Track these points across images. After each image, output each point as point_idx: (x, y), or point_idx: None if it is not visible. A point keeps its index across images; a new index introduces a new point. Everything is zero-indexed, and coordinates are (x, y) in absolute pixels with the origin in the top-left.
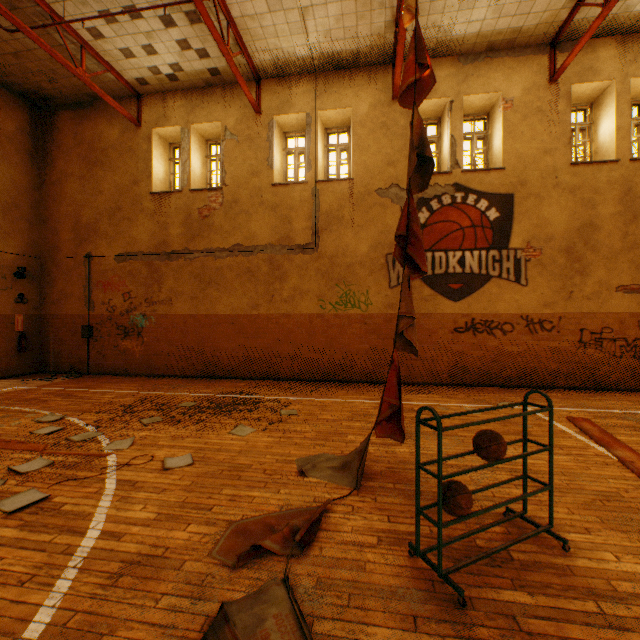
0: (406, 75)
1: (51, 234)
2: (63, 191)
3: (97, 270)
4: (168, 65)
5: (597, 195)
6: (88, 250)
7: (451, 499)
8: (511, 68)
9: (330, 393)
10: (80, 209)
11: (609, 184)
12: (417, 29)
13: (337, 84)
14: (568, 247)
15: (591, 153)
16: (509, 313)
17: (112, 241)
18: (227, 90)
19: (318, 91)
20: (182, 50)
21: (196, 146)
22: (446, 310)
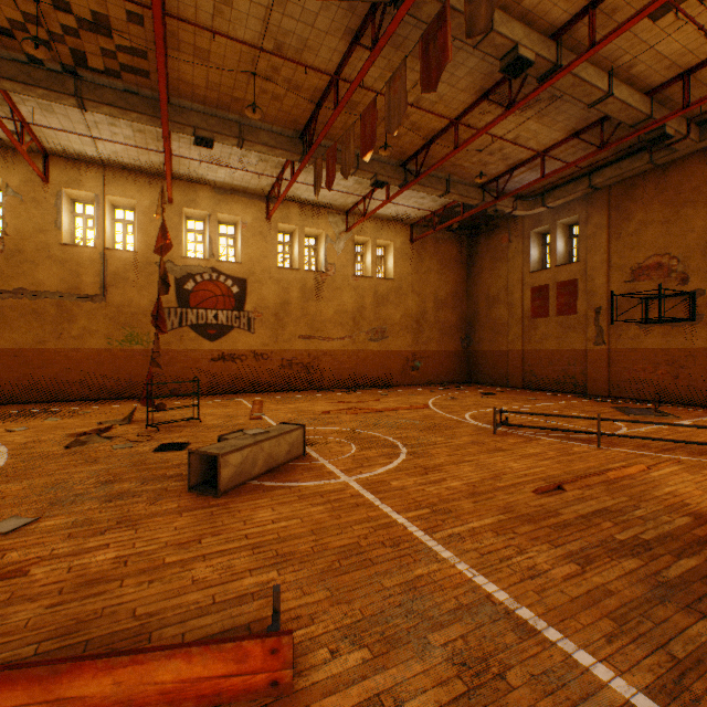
0: (158, 243)
1: None
2: None
3: None
4: None
5: (290, 286)
6: None
7: (159, 406)
8: (246, 204)
9: (118, 404)
10: None
11: (296, 281)
12: (164, 223)
13: (124, 179)
14: (276, 313)
15: (292, 260)
16: (245, 349)
17: None
18: (10, 152)
19: (107, 180)
20: None
21: None
22: (207, 347)
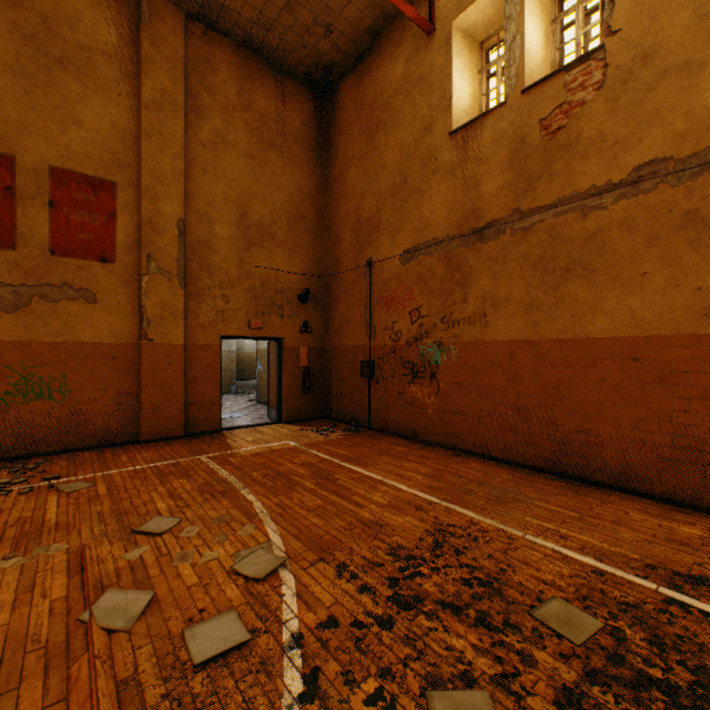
0: None
1: (333, 245)
2: (343, 185)
3: (378, 281)
4: None
5: None
6: (368, 255)
7: None
8: None
9: None
10: (360, 201)
11: None
12: None
13: None
14: None
15: None
16: None
17: (395, 234)
18: None
19: None
20: None
21: (532, 3)
22: None
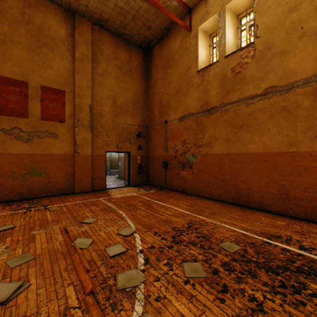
0: None
1: (150, 114)
2: (155, 89)
3: (169, 129)
4: None
5: None
6: (165, 118)
7: None
8: None
9: None
10: (161, 96)
11: None
12: None
13: None
14: None
15: None
16: None
17: (176, 110)
18: None
19: None
20: None
21: (229, 22)
22: None
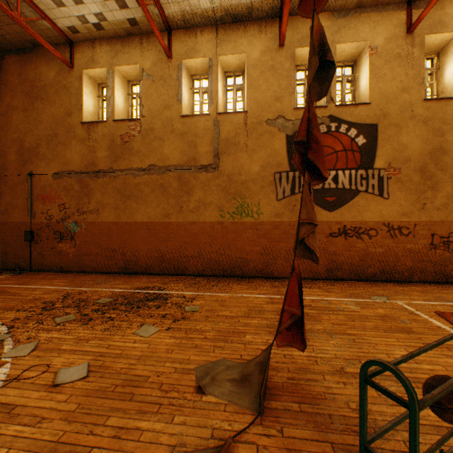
0: None
1: None
2: (9, 121)
3: (37, 186)
4: (94, 14)
5: (445, 125)
6: (30, 169)
7: None
8: (375, 21)
9: (228, 288)
10: (23, 136)
11: None
12: None
13: (234, 34)
14: (422, 167)
15: (438, 92)
16: (374, 221)
17: (50, 162)
18: (144, 39)
19: (218, 40)
20: (104, 0)
21: (119, 85)
22: (323, 218)
